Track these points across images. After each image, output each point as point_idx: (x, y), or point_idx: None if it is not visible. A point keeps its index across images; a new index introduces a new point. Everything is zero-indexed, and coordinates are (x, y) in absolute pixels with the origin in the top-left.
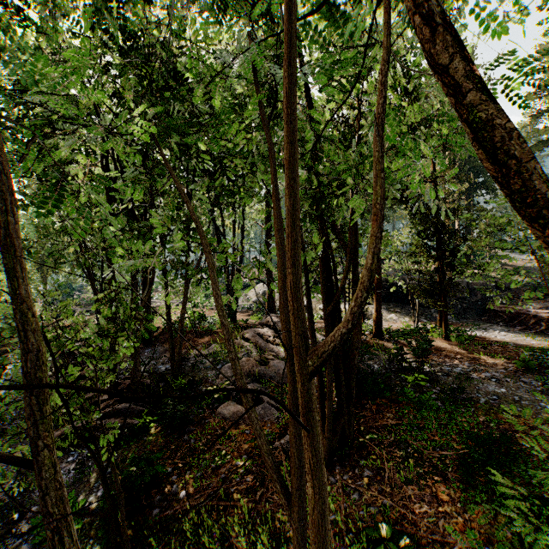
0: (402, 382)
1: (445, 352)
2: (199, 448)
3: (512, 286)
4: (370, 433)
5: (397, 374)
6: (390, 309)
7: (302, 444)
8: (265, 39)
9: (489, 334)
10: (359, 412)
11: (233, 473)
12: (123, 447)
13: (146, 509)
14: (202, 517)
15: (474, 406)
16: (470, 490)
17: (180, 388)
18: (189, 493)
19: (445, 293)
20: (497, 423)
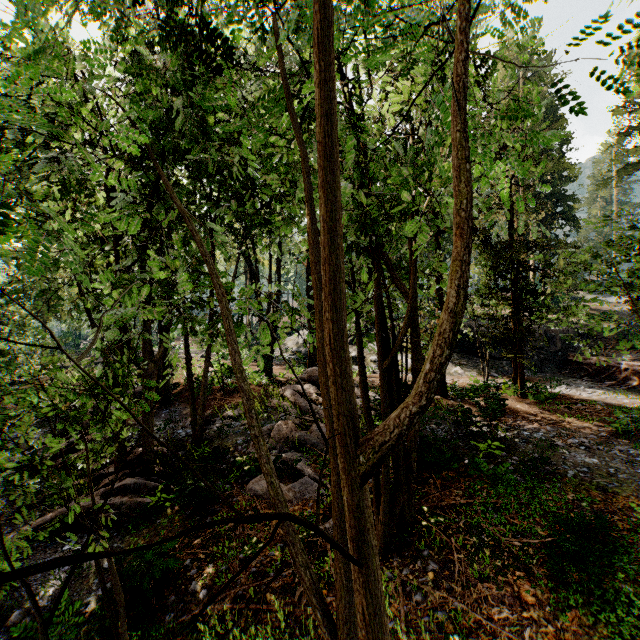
0: (472, 450)
1: (522, 413)
2: (225, 533)
3: (605, 335)
4: (434, 515)
5: (466, 440)
6: (455, 361)
7: None
8: (304, 1)
9: (573, 392)
10: (421, 488)
11: (266, 565)
12: (132, 532)
13: (157, 613)
14: (227, 624)
15: (561, 480)
16: (561, 589)
17: (203, 458)
18: (211, 592)
19: (521, 343)
20: (589, 502)
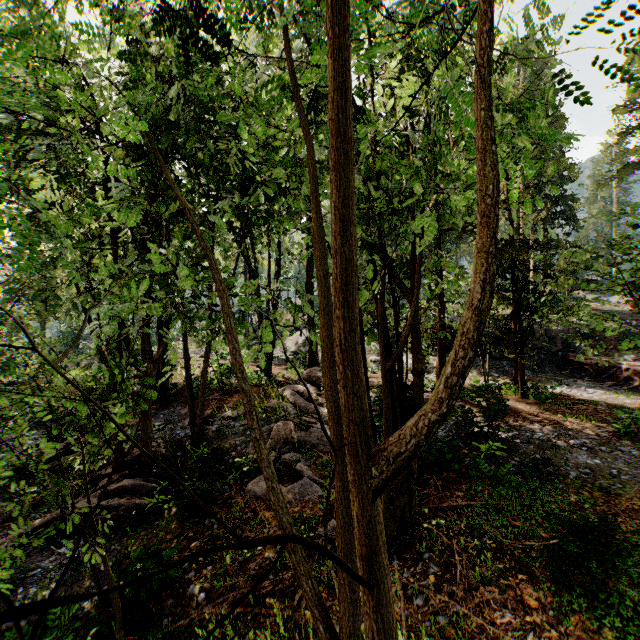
0: (473, 451)
1: (523, 413)
2: (223, 535)
3: (607, 335)
4: (435, 517)
5: (466, 441)
6: None
7: (356, 566)
8: None
9: (573, 392)
10: (422, 489)
11: (265, 568)
12: (129, 534)
13: (154, 616)
14: (226, 628)
15: (563, 481)
16: (565, 593)
17: (202, 459)
18: (209, 596)
19: (522, 343)
20: (592, 504)
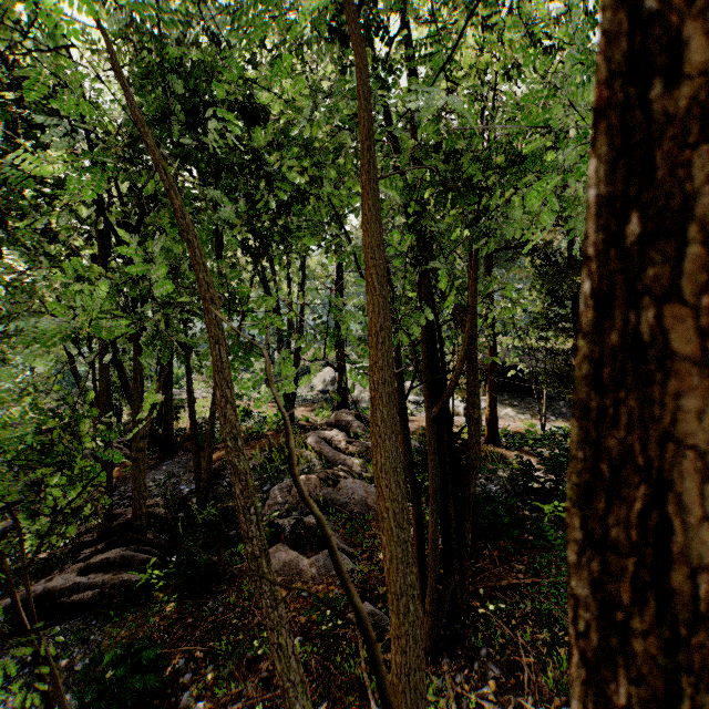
0: (534, 512)
1: None
2: (230, 622)
3: None
4: (493, 599)
5: (525, 499)
6: (505, 401)
7: None
8: None
9: None
10: (474, 561)
11: None
12: (113, 621)
13: None
14: None
15: None
16: None
17: (208, 522)
18: (208, 706)
19: None
20: None
